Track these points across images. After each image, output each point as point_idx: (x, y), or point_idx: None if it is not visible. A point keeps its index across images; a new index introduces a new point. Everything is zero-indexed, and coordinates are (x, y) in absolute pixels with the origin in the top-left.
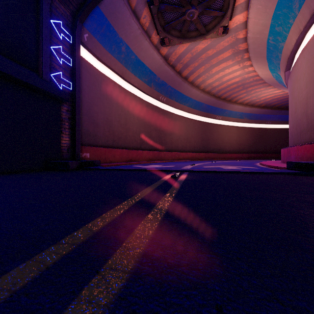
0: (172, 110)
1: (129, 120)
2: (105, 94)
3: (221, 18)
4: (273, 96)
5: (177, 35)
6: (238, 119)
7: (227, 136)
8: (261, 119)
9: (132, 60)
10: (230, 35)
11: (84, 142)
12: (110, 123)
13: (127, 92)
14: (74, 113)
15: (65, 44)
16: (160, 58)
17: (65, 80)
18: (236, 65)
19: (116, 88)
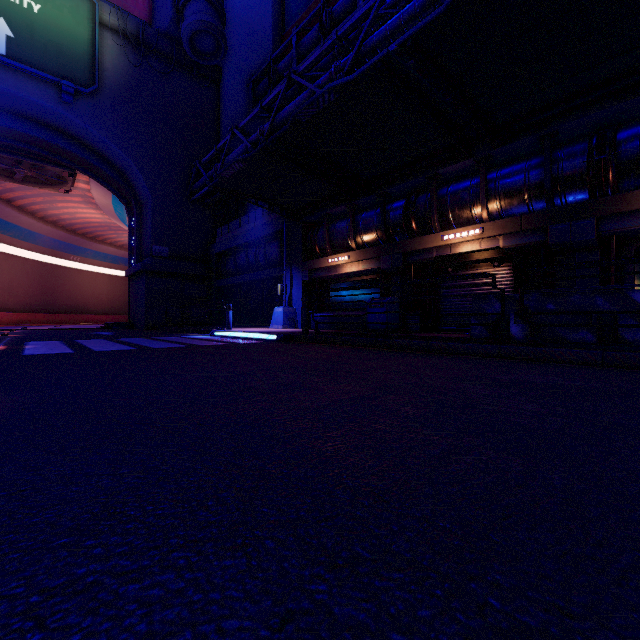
0: None
1: None
2: None
3: (61, 182)
4: None
5: None
6: (110, 264)
7: (92, 287)
8: None
9: None
10: (77, 190)
11: None
12: None
13: None
14: None
15: None
16: None
17: None
18: (93, 210)
19: None
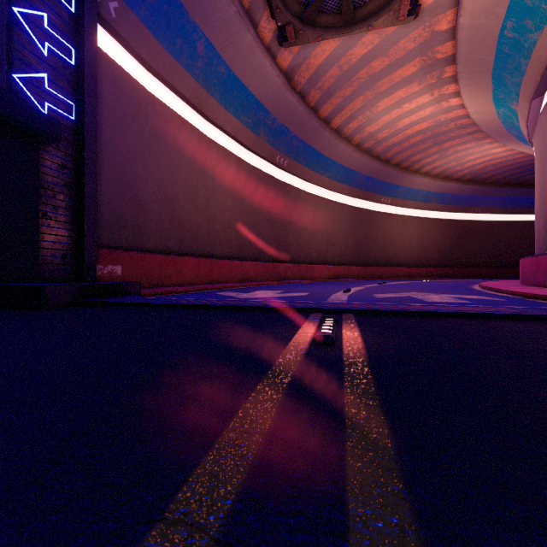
0: (300, 184)
1: (214, 200)
2: (162, 143)
3: None
4: (488, 161)
5: (312, 21)
6: (420, 204)
7: (402, 234)
8: (462, 205)
9: (219, 75)
10: (421, 24)
11: (112, 241)
12: (173, 203)
13: (210, 144)
14: (81, 173)
15: (55, 12)
16: (277, 74)
17: (55, 95)
18: (426, 95)
19: (187, 131)
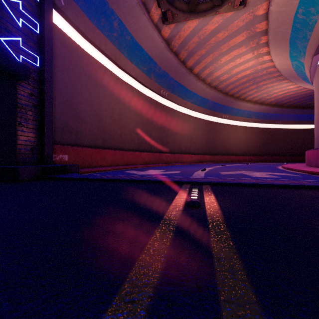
0: (175, 106)
1: (124, 116)
2: (93, 81)
3: None
4: (285, 93)
5: (182, 9)
6: (245, 118)
7: (234, 136)
8: (270, 119)
9: (127, 41)
10: (247, 11)
11: (62, 140)
12: (99, 117)
13: (121, 82)
14: (43, 98)
15: (26, 0)
16: (162, 41)
17: (26, 51)
18: (250, 54)
19: (107, 75)
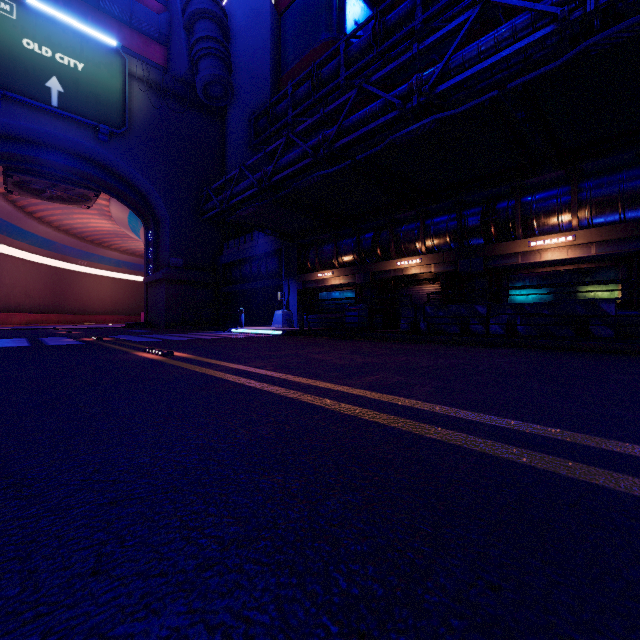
0: None
1: None
2: None
3: (85, 200)
4: None
5: (31, 191)
6: (114, 268)
7: (98, 290)
8: None
9: None
10: (96, 205)
11: None
12: None
13: None
14: None
15: None
16: None
17: None
18: (105, 221)
19: None
